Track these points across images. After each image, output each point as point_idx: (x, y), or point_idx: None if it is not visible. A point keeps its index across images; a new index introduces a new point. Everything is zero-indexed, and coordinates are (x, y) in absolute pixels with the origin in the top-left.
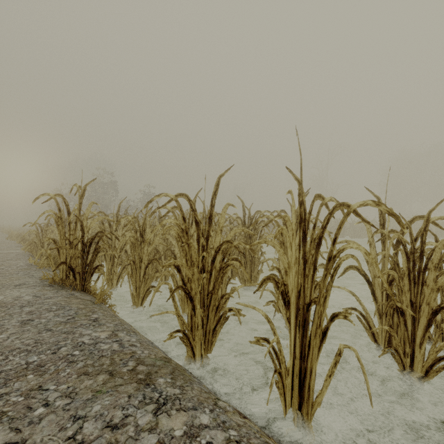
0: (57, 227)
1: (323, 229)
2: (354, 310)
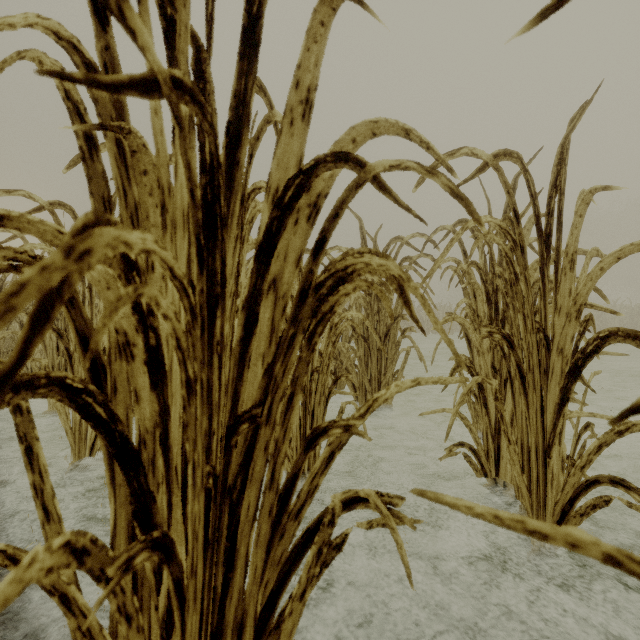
0: None
1: None
2: None
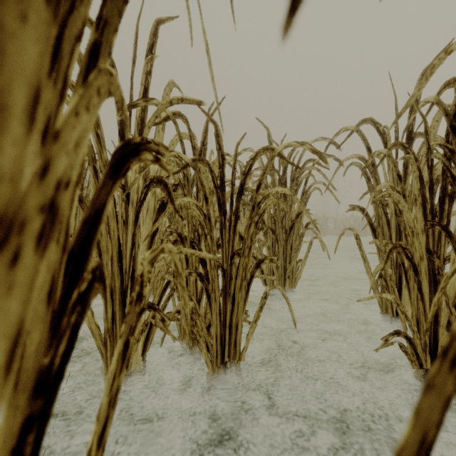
0: None
1: None
2: None
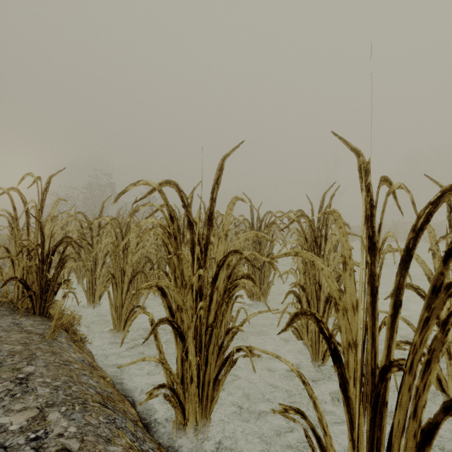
0: (12, 231)
1: (417, 234)
2: (408, 345)
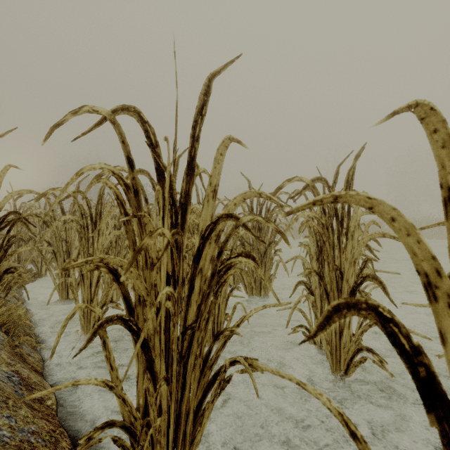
0: None
1: None
2: None
